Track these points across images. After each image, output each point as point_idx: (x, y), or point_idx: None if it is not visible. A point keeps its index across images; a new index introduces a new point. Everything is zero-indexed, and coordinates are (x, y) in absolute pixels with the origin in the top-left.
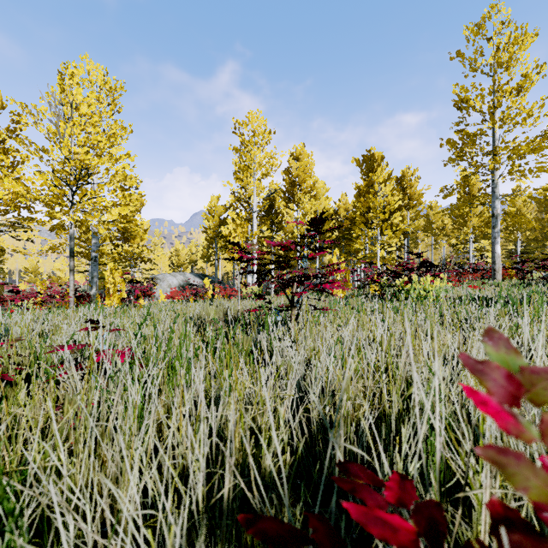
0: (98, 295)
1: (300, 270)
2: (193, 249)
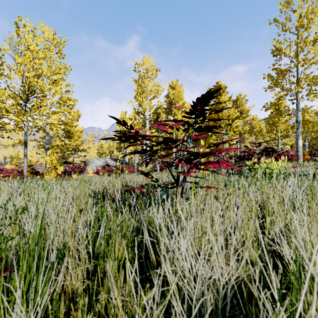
0: (45, 172)
1: (188, 148)
2: (111, 144)
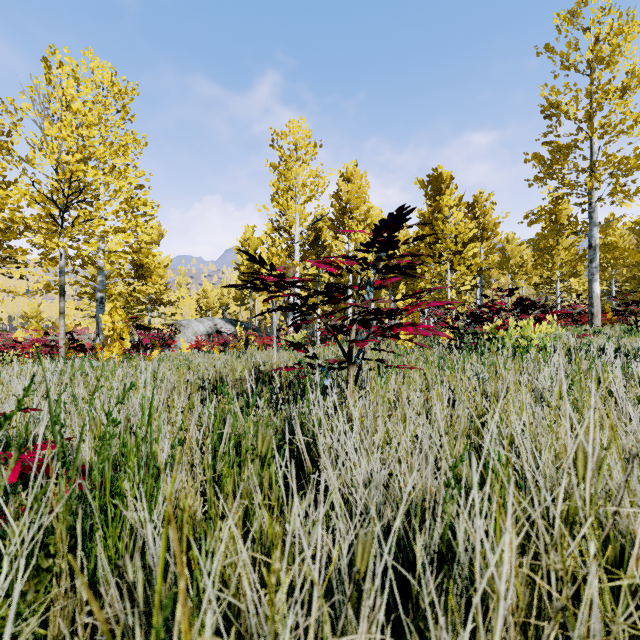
0: (99, 345)
1: (364, 302)
2: (224, 290)
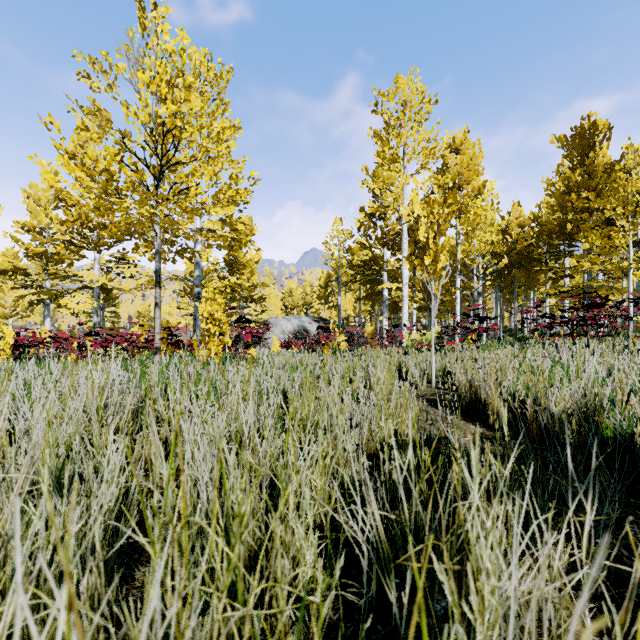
0: (195, 341)
1: None
2: (307, 289)
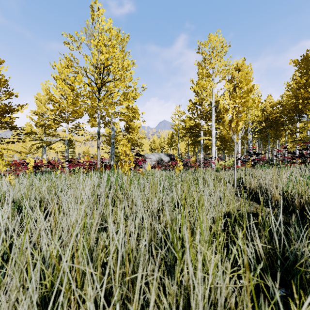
0: (115, 165)
1: None
2: (162, 140)
